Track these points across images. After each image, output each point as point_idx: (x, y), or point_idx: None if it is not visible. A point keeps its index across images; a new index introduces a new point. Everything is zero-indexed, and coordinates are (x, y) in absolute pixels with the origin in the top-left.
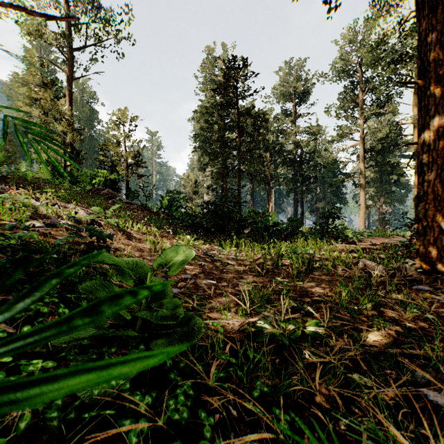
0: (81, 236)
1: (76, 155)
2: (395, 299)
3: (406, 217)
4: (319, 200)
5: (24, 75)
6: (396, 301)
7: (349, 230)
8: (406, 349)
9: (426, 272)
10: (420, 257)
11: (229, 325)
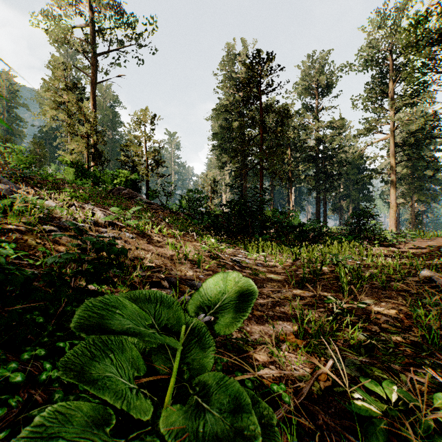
0: (85, 249)
1: (99, 156)
2: None
3: None
4: (343, 198)
5: (51, 81)
6: None
7: (387, 232)
8: None
9: None
10: None
11: (287, 375)
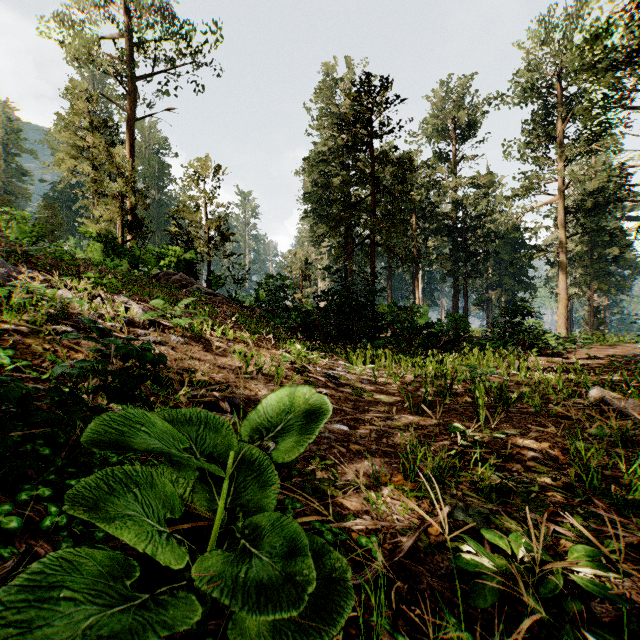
0: (109, 356)
1: (138, 225)
2: None
3: None
4: (491, 287)
5: (69, 116)
6: None
7: (551, 335)
8: None
9: None
10: None
11: (386, 528)
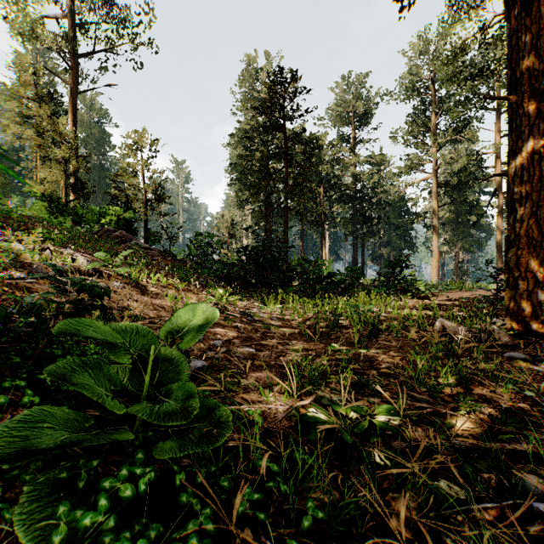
0: (66, 291)
1: (81, 187)
2: (483, 370)
3: (492, 266)
4: (383, 245)
5: (14, 86)
6: (485, 373)
7: (421, 282)
8: (507, 444)
9: (518, 335)
10: (510, 315)
11: (271, 410)
